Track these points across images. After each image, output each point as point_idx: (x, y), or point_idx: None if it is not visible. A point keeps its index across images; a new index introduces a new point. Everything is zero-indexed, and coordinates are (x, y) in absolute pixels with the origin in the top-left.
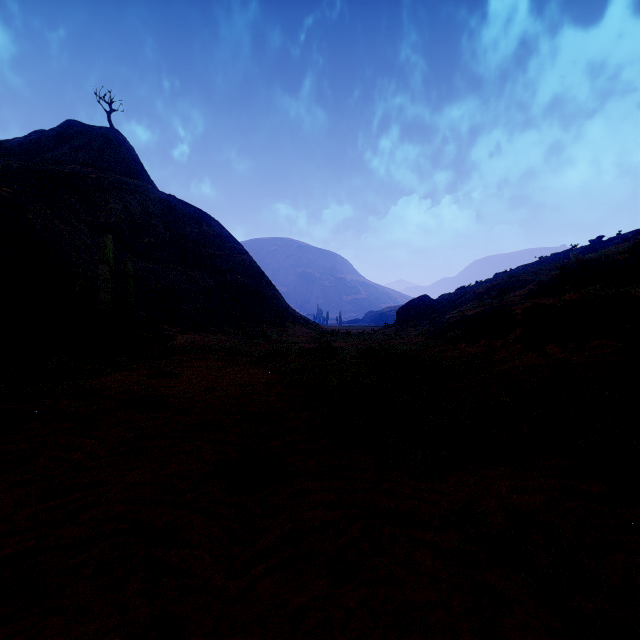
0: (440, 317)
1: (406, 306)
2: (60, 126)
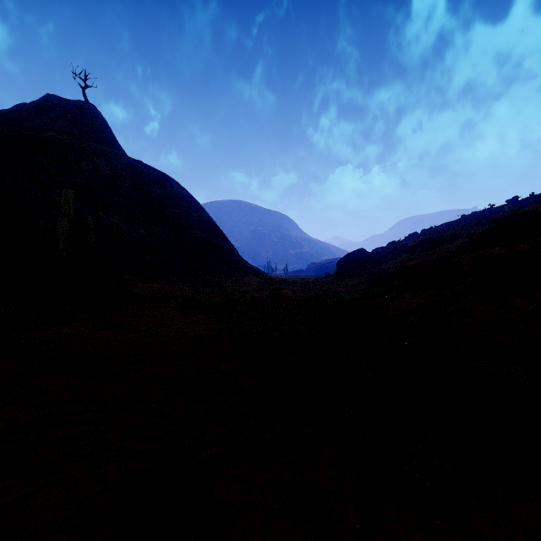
0: (377, 268)
1: (345, 258)
2: (40, 99)
